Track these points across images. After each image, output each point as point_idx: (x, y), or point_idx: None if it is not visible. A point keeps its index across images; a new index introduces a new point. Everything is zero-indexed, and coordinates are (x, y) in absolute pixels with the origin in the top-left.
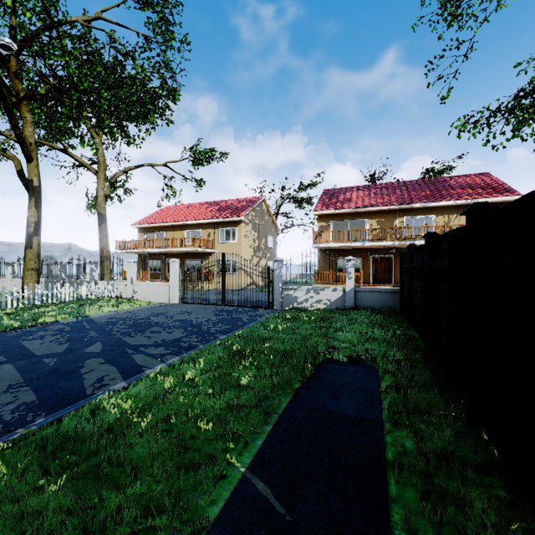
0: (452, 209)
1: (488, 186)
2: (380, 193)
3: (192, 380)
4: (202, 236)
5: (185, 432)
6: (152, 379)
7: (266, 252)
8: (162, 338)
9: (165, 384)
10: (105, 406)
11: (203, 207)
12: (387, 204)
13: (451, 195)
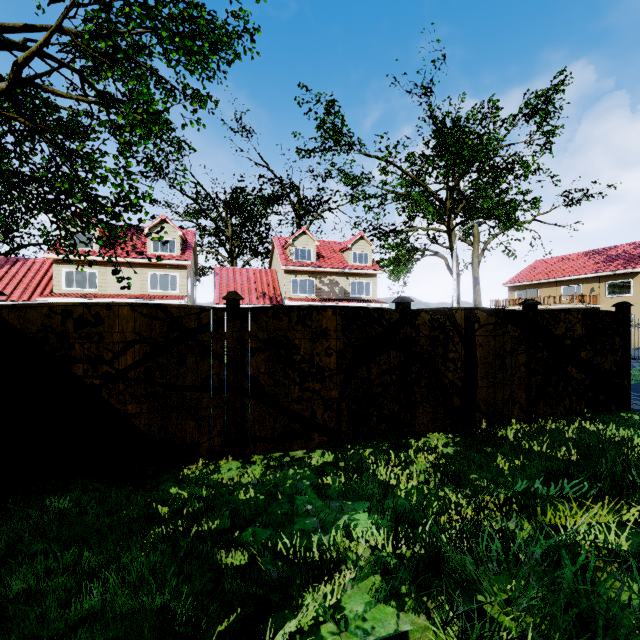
0: None
1: None
2: None
3: None
4: (583, 291)
5: None
6: None
7: None
8: None
9: None
10: None
11: (583, 259)
12: None
13: None
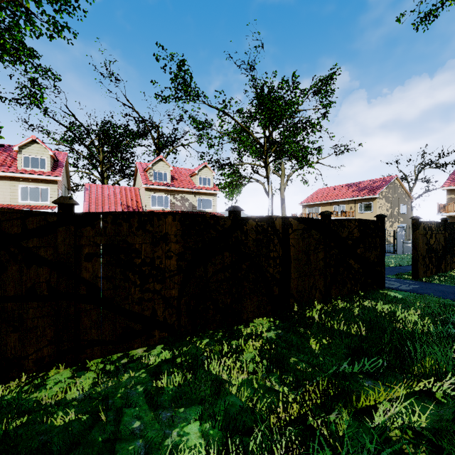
0: None
1: None
2: None
3: None
4: (346, 208)
5: None
6: None
7: (398, 217)
8: None
9: None
10: None
11: (345, 189)
12: None
13: None
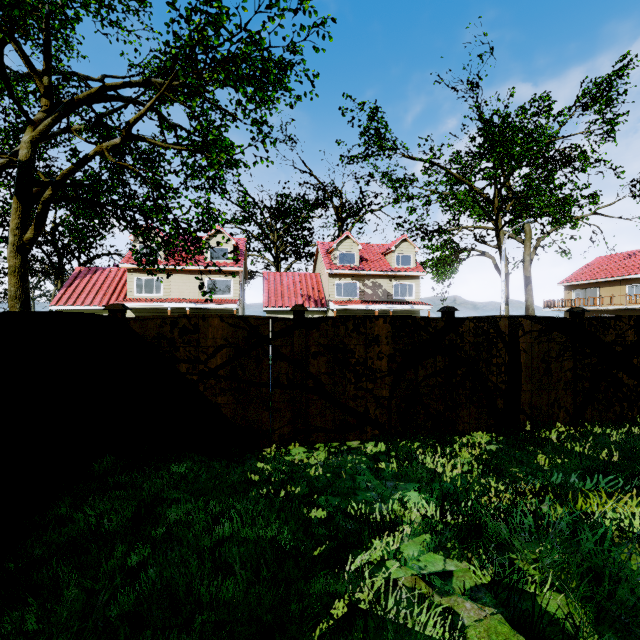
0: None
1: None
2: None
3: None
4: None
5: None
6: None
7: None
8: None
9: None
10: None
11: None
12: None
13: None
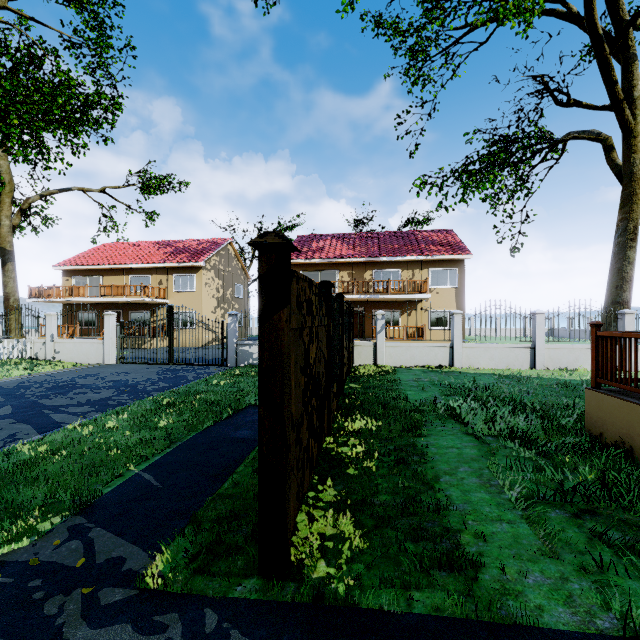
0: (416, 264)
1: (448, 244)
2: (353, 244)
3: (113, 428)
4: (152, 283)
5: (95, 457)
6: (70, 430)
7: (233, 302)
8: (88, 398)
9: (84, 432)
10: (19, 451)
11: (154, 248)
12: (357, 256)
13: (416, 250)
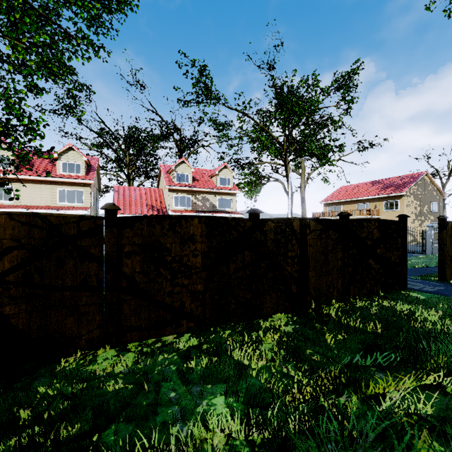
0: None
1: None
2: None
3: None
4: (370, 207)
5: None
6: None
7: (429, 215)
8: None
9: None
10: None
11: (370, 186)
12: None
13: None
